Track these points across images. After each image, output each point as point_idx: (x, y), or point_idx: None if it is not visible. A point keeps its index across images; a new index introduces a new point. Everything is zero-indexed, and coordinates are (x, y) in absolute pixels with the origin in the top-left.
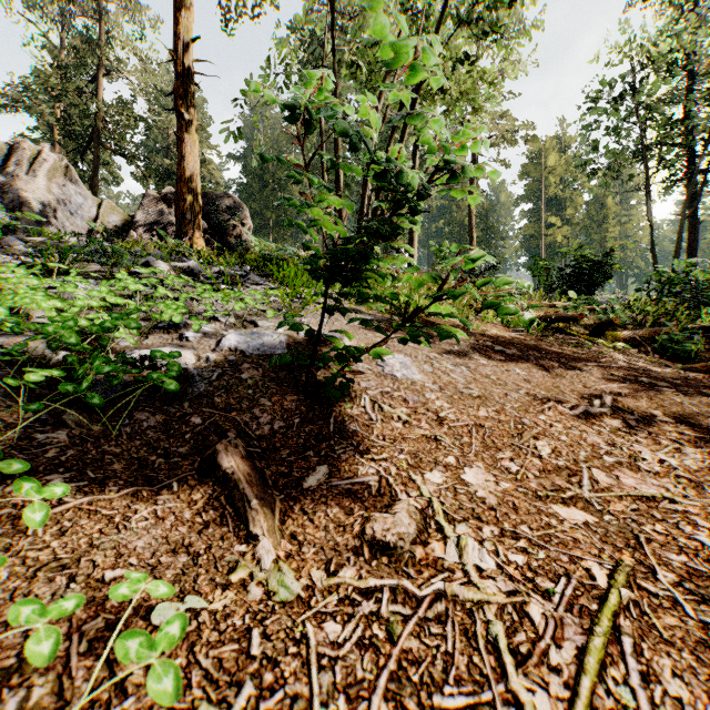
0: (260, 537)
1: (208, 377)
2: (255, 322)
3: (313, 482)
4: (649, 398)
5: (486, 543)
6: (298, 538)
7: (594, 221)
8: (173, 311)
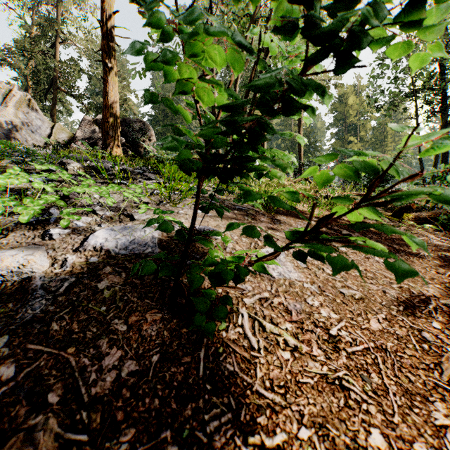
0: None
1: (53, 290)
2: (132, 215)
3: None
4: None
5: None
6: None
7: (378, 139)
8: (24, 208)
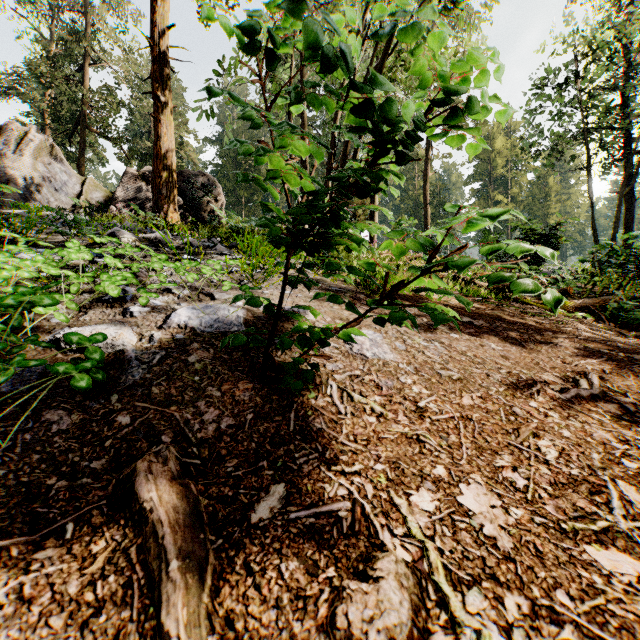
0: (172, 639)
1: (147, 361)
2: (212, 294)
3: (264, 511)
4: (634, 376)
5: (515, 632)
6: (236, 625)
7: (537, 198)
8: (111, 283)
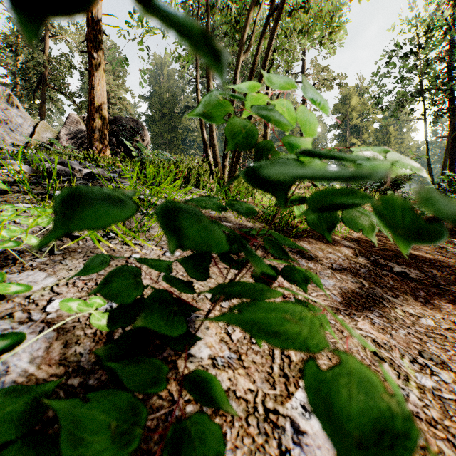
0: None
1: None
2: None
3: None
4: None
5: None
6: None
7: (381, 142)
8: None
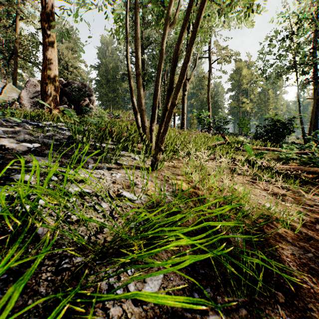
0: None
1: None
2: None
3: None
4: None
5: None
6: None
7: (263, 101)
8: None
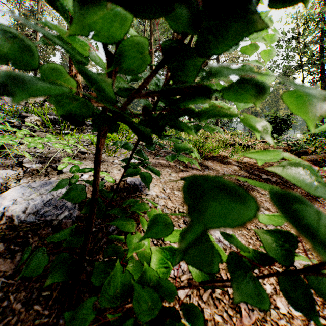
0: None
1: None
2: None
3: None
4: None
5: None
6: None
7: (273, 101)
8: None
